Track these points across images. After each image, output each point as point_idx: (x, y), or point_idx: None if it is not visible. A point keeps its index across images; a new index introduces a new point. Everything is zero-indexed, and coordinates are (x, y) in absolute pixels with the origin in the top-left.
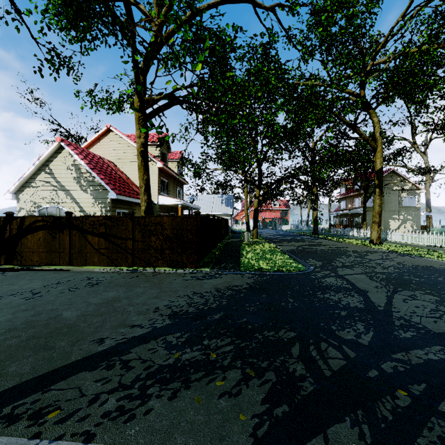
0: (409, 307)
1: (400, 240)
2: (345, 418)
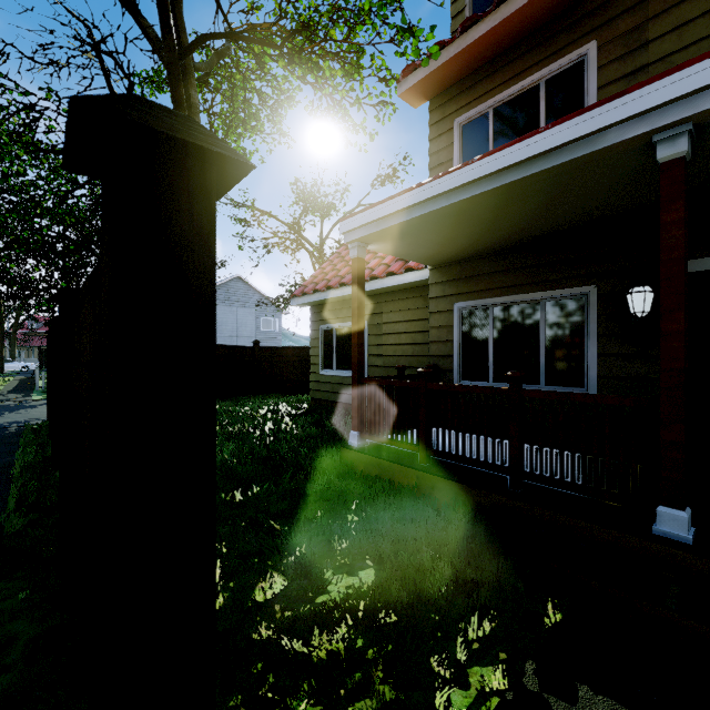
0: None
1: None
2: None
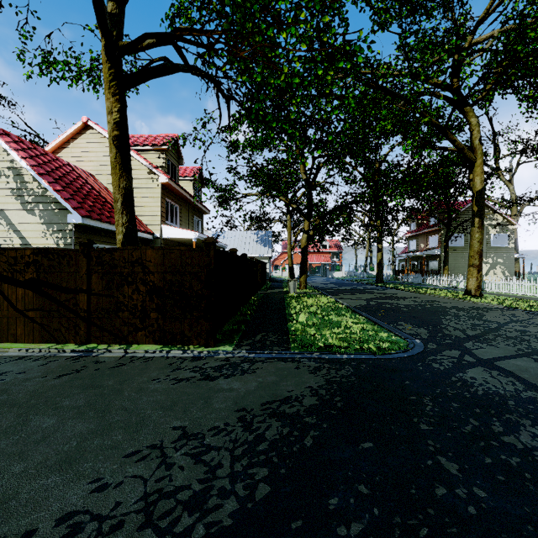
0: None
1: (505, 291)
2: None
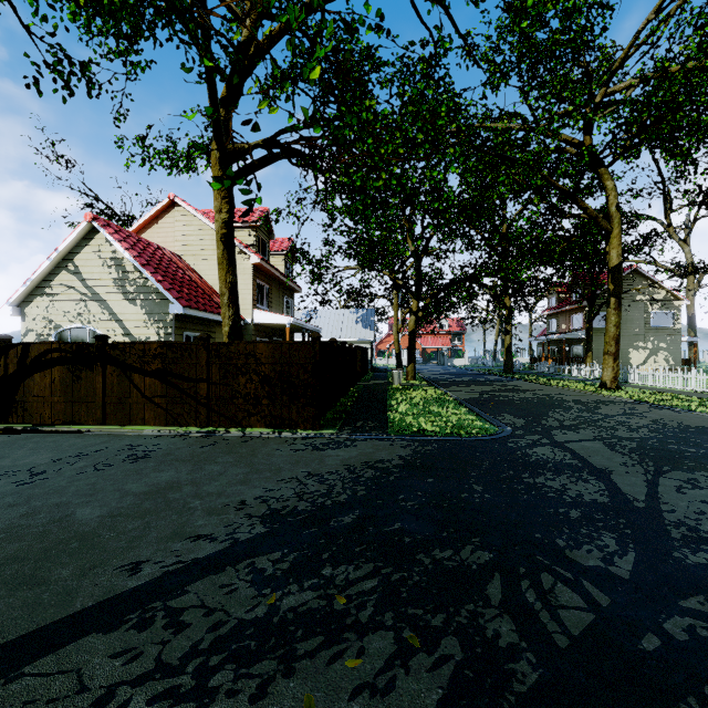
0: (691, 503)
1: (650, 383)
2: None
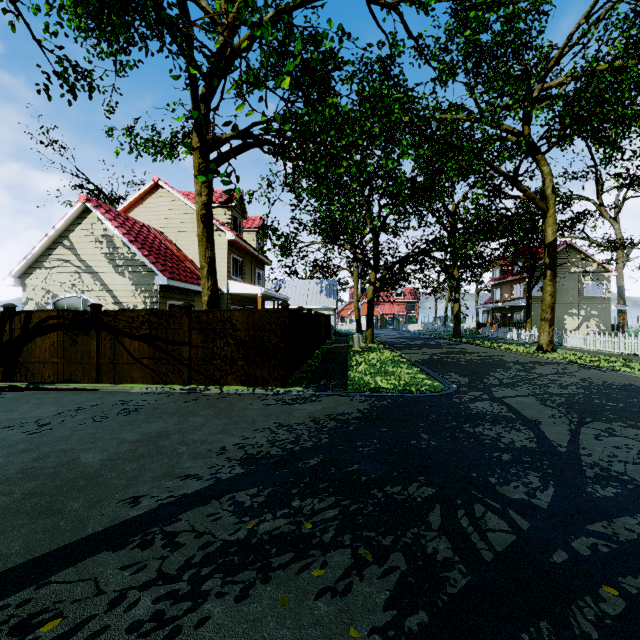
0: (606, 448)
1: (582, 346)
2: (521, 636)
